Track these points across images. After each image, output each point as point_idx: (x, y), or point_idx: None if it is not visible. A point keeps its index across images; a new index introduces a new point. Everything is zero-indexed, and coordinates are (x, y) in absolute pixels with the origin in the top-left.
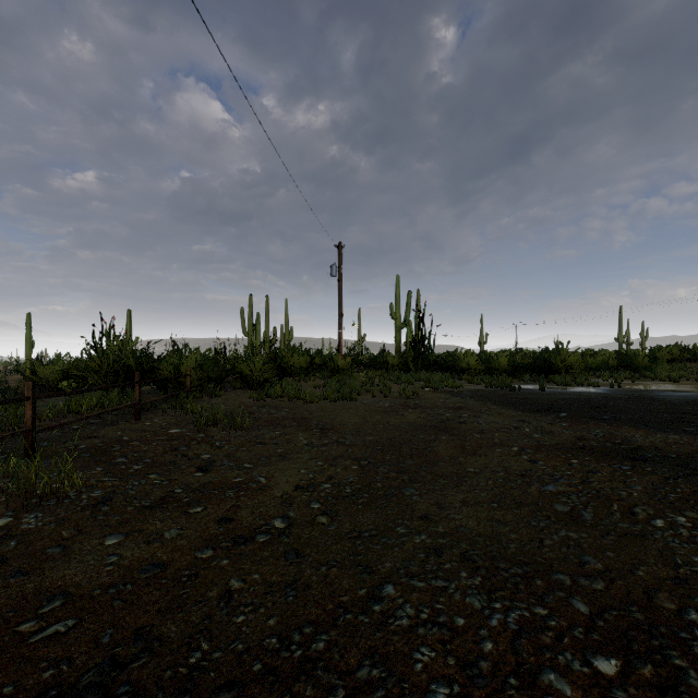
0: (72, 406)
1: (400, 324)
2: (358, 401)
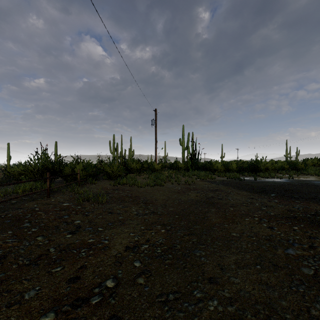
0: (15, 190)
1: (184, 148)
2: (164, 186)
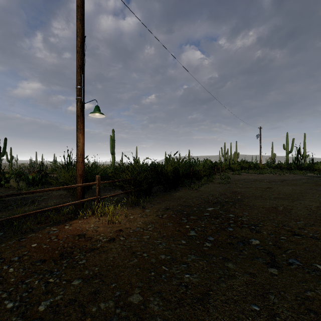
0: None
1: (288, 152)
2: (264, 174)
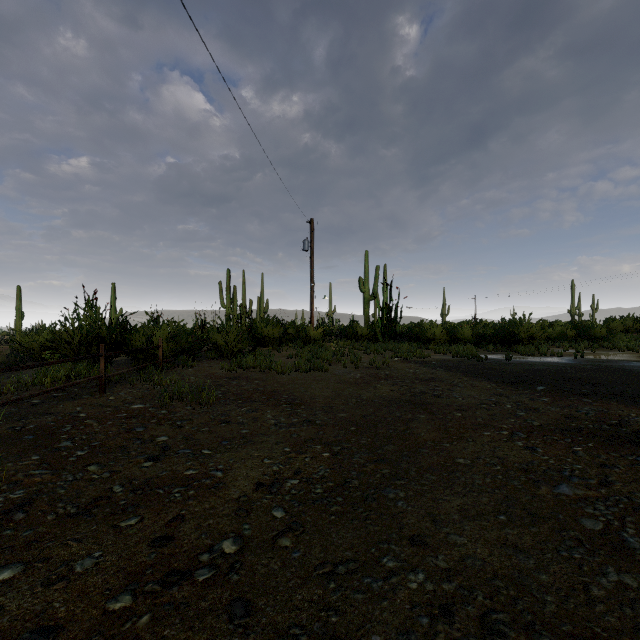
0: (38, 378)
1: (369, 296)
2: (329, 372)
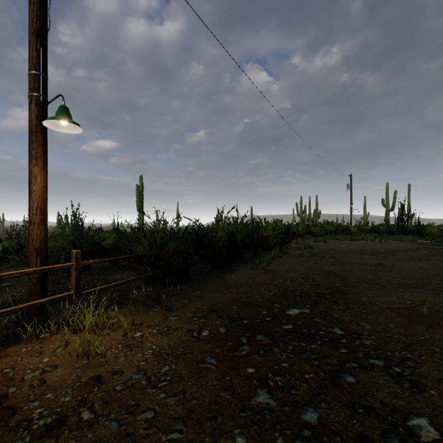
0: None
1: (389, 209)
2: (359, 241)
